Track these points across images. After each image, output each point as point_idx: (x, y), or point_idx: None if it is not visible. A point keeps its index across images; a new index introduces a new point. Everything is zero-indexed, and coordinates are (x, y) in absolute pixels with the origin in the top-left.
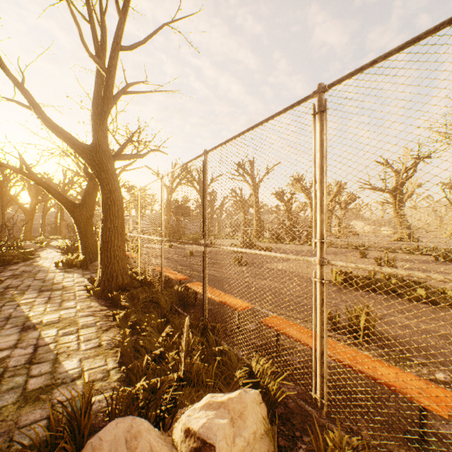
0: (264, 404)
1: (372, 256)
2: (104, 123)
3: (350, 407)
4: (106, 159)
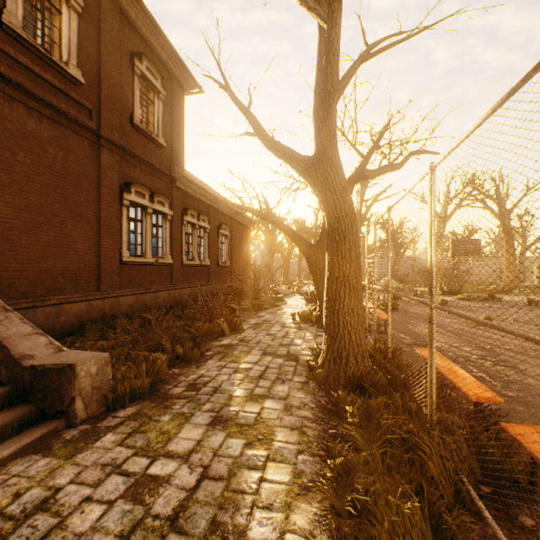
0: None
1: None
2: (329, 115)
3: None
4: (333, 171)
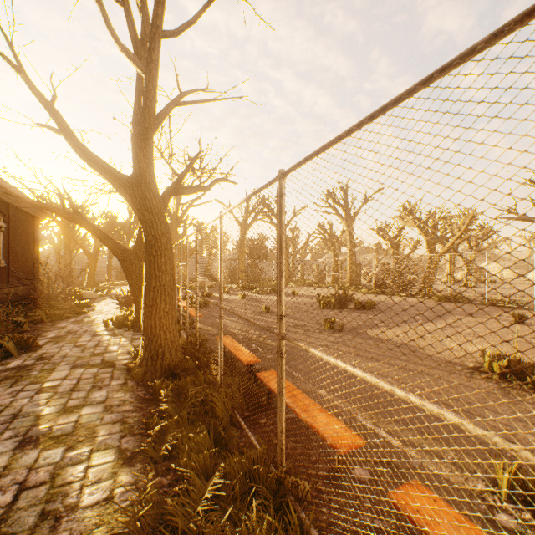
0: None
1: (532, 319)
2: (148, 146)
3: None
4: (151, 194)
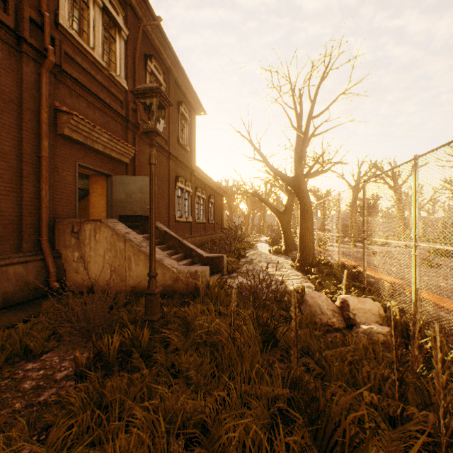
0: (383, 312)
1: None
2: (301, 163)
3: (450, 335)
4: (302, 185)
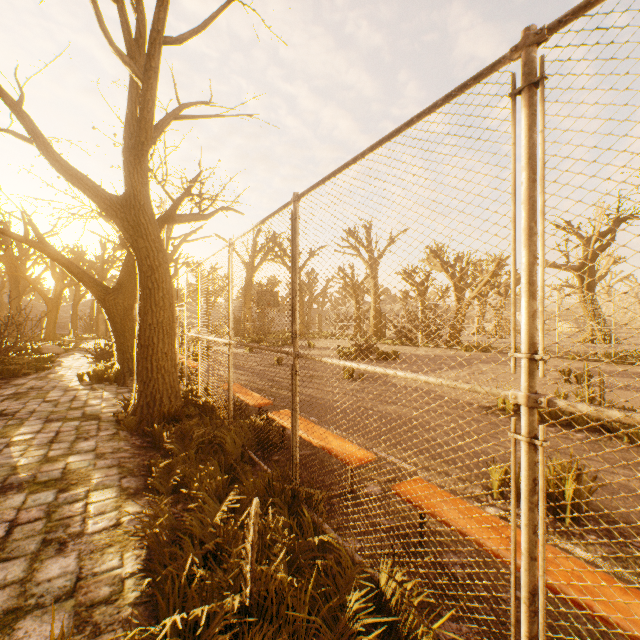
0: None
1: (552, 365)
2: (143, 163)
3: None
4: (146, 219)
